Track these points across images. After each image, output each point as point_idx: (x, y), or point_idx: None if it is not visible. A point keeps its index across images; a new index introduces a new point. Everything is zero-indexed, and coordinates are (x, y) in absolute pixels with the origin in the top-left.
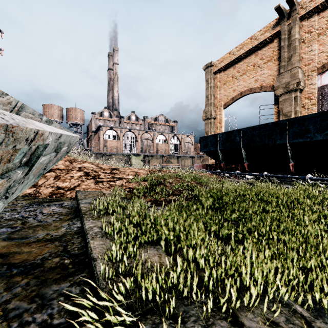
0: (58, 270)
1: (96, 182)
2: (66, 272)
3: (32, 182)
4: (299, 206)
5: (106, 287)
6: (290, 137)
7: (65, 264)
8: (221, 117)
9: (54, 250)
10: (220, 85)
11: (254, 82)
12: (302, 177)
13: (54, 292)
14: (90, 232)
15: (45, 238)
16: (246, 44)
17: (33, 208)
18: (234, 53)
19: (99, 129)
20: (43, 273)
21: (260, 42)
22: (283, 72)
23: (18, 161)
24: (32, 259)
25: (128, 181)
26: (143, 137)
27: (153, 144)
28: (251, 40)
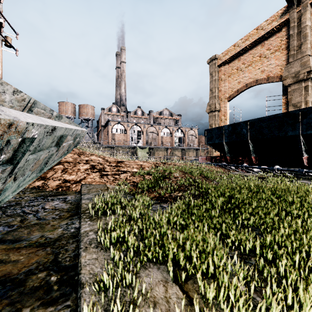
0: (39, 293)
1: (101, 175)
2: (48, 298)
3: (34, 177)
4: None
5: None
6: (303, 128)
7: (50, 283)
8: (226, 109)
9: (42, 260)
10: (224, 77)
11: (261, 73)
12: None
13: None
14: (84, 240)
15: (38, 241)
16: (252, 35)
17: (37, 203)
18: (239, 44)
19: (107, 123)
20: (21, 297)
21: (266, 32)
22: (292, 61)
23: None
24: (15, 272)
25: (132, 174)
26: (149, 131)
27: (158, 137)
28: (257, 30)
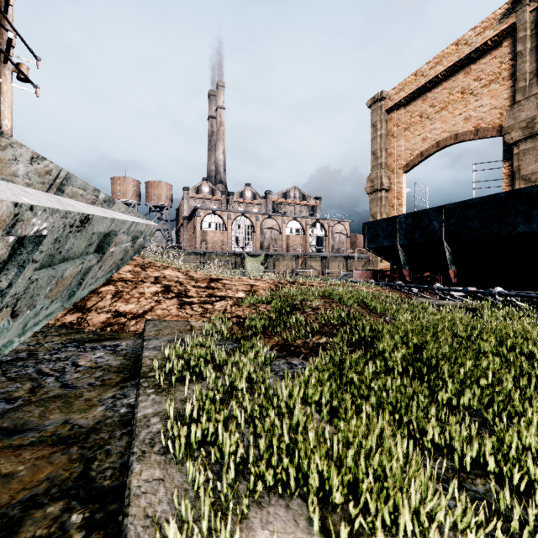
0: None
1: (181, 304)
2: None
3: (58, 309)
4: None
5: None
6: None
7: (68, 528)
8: (400, 187)
9: (60, 475)
10: (397, 131)
11: (464, 123)
12: None
13: None
14: (141, 435)
15: (57, 432)
16: (448, 56)
17: (65, 354)
18: (425, 72)
19: (194, 214)
20: None
21: (474, 49)
22: (522, 100)
23: None
24: (4, 500)
25: (236, 303)
26: (265, 225)
27: (281, 236)
28: (458, 46)
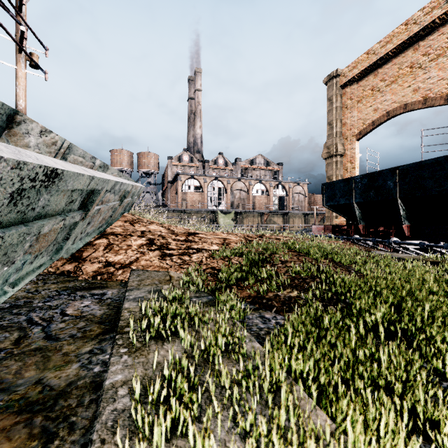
0: None
1: (162, 256)
2: None
3: (48, 262)
4: None
5: None
6: None
7: None
8: (353, 152)
9: None
10: (351, 104)
11: (412, 94)
12: None
13: None
14: (104, 413)
15: (26, 395)
16: (398, 35)
17: (56, 302)
18: (376, 51)
19: (176, 178)
20: None
21: (422, 27)
22: None
23: None
24: None
25: (211, 255)
26: (235, 187)
27: (248, 196)
28: (407, 26)
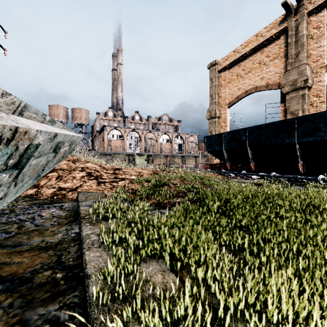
0: (47, 287)
1: (98, 183)
2: (56, 290)
3: (30, 184)
4: (317, 211)
5: (98, 318)
6: (299, 135)
7: (56, 279)
8: (226, 116)
9: (46, 261)
10: (224, 83)
11: (260, 80)
12: (313, 178)
13: (39, 318)
14: (87, 241)
15: (39, 245)
16: (252, 42)
17: (32, 211)
18: (239, 50)
19: (103, 129)
20: (30, 290)
21: (265, 39)
22: (290, 69)
23: (1, 164)
24: (21, 271)
25: (131, 181)
26: (147, 137)
27: (157, 143)
28: (257, 37)
